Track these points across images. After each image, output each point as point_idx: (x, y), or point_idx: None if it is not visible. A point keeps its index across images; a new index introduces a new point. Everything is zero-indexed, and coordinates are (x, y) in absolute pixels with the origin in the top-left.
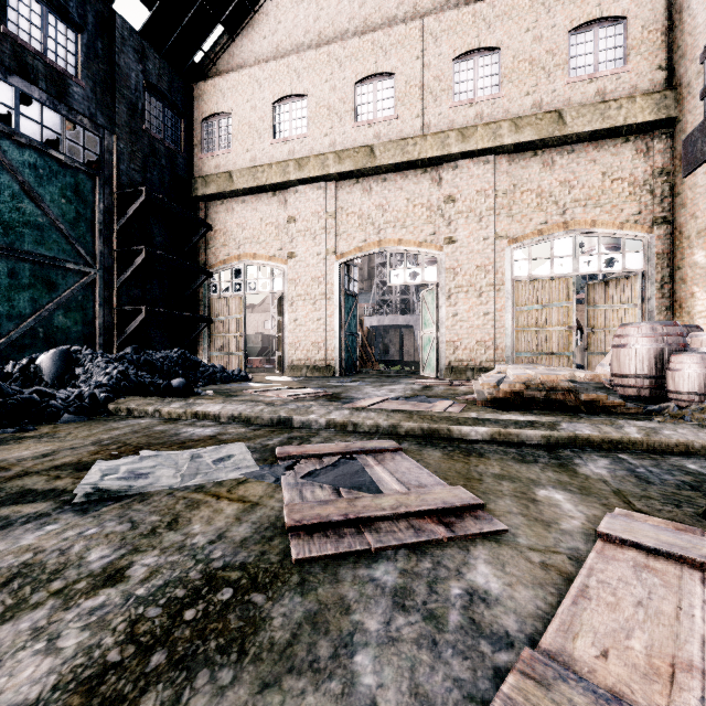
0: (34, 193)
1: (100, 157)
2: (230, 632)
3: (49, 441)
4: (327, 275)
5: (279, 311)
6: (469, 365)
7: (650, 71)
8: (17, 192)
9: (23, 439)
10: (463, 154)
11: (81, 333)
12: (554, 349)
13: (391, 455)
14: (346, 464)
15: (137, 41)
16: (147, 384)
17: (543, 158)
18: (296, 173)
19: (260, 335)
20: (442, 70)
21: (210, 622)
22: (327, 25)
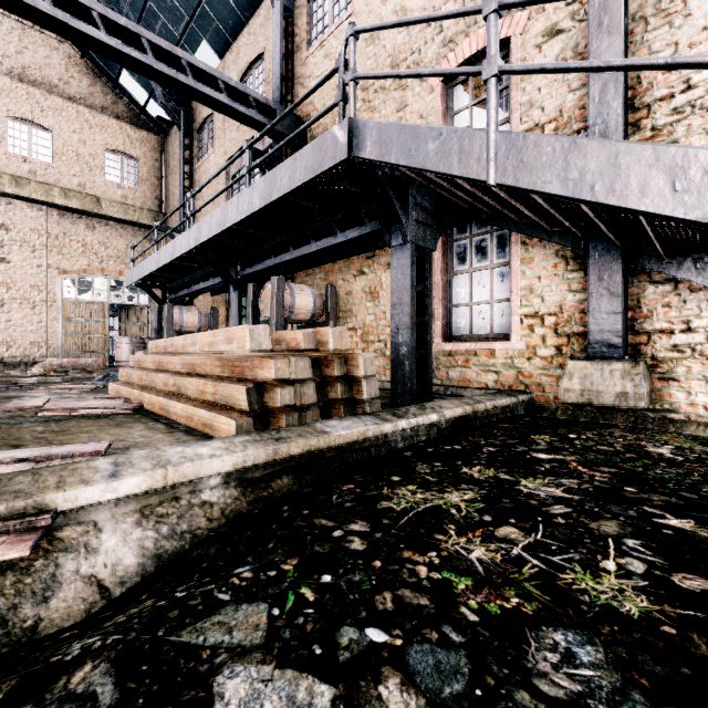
0: None
1: None
2: None
3: None
4: None
5: None
6: (23, 360)
7: (152, 197)
8: None
9: None
10: (18, 197)
11: None
12: (95, 348)
13: None
14: None
15: None
16: None
17: (87, 222)
18: None
19: None
20: None
21: None
22: None
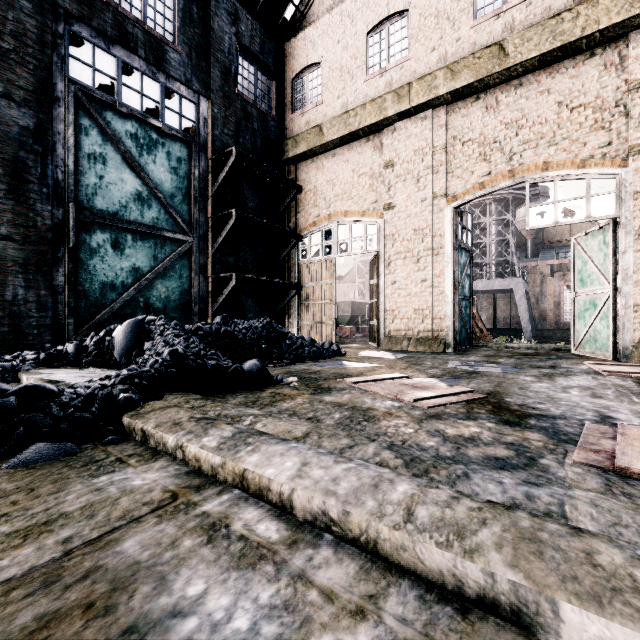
0: (135, 163)
1: (196, 123)
2: None
3: None
4: (433, 225)
5: (373, 274)
6: None
7: None
8: (119, 162)
9: None
10: None
11: (178, 302)
12: None
13: None
14: None
15: (230, 3)
16: (209, 369)
17: None
18: (394, 107)
19: (350, 303)
20: None
21: None
22: None
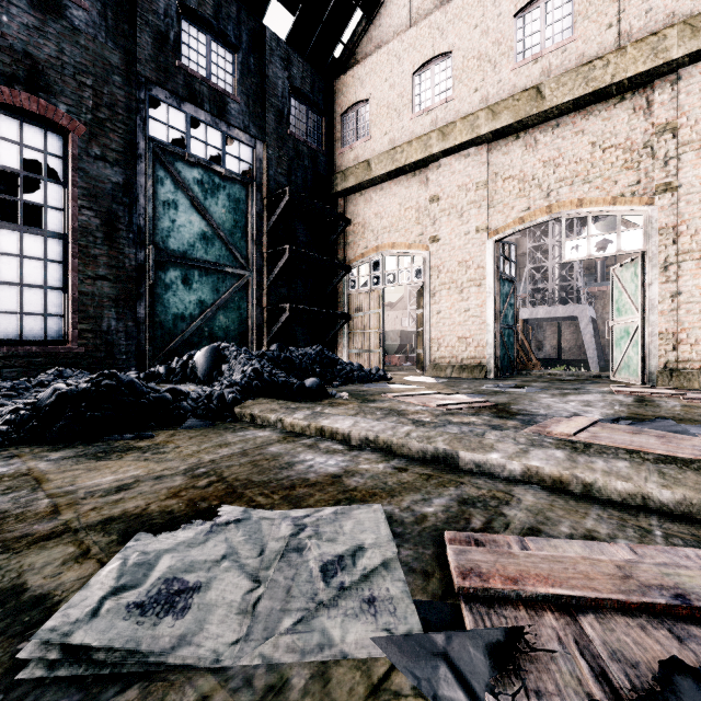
0: (201, 206)
1: (253, 166)
2: None
3: (147, 459)
4: (476, 257)
5: (419, 304)
6: None
7: None
8: (188, 207)
9: (129, 452)
10: (693, 56)
11: (237, 332)
12: None
13: None
14: None
15: (283, 49)
16: (280, 383)
17: None
18: (439, 145)
19: (399, 332)
20: None
21: None
22: None
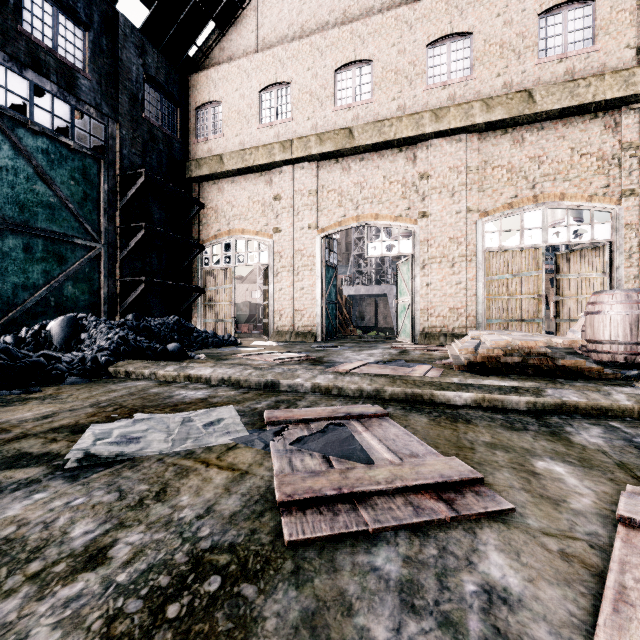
0: (46, 176)
1: (105, 142)
2: (217, 637)
3: (51, 403)
4: (309, 248)
5: (265, 282)
6: (442, 331)
7: (618, 49)
8: (31, 175)
9: (28, 400)
10: (437, 134)
11: (87, 302)
12: (524, 316)
13: (377, 420)
14: (335, 431)
15: (137, 37)
16: (145, 348)
17: (513, 135)
18: (280, 155)
19: (248, 304)
20: (417, 55)
21: (195, 622)
22: (309, 18)
